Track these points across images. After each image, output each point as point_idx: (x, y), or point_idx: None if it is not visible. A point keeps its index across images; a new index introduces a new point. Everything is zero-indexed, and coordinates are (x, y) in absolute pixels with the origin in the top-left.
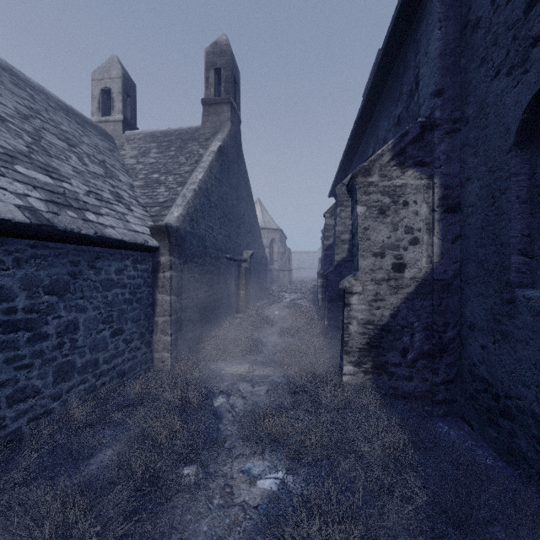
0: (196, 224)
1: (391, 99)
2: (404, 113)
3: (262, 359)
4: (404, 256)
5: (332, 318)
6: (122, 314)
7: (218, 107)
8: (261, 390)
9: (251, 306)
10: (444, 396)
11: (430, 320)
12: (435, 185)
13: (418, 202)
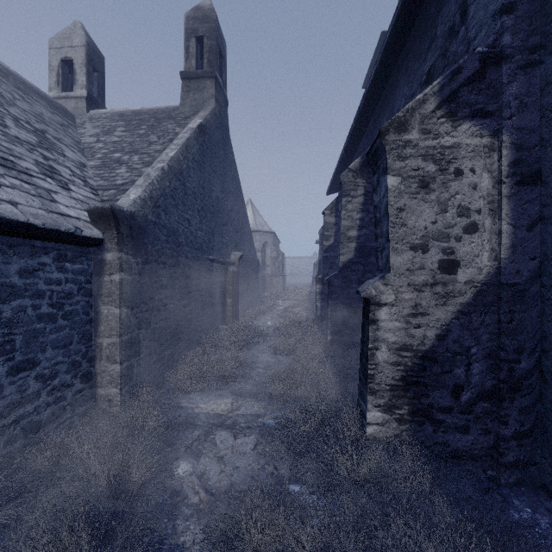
0: (163, 212)
1: (416, 54)
2: (439, 63)
3: (251, 387)
4: (457, 250)
5: (337, 332)
6: (35, 337)
7: (201, 82)
8: (247, 443)
9: (240, 316)
10: (516, 456)
11: (495, 343)
12: (504, 144)
13: (476, 170)
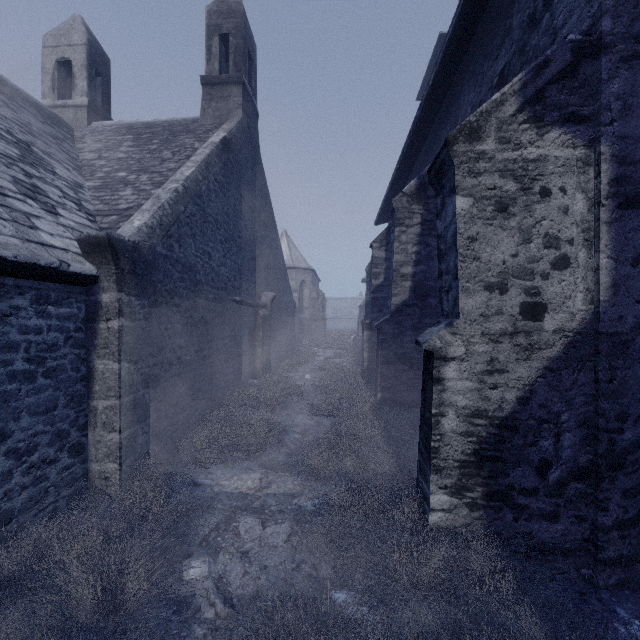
0: (177, 243)
1: (485, 51)
2: (515, 60)
3: (284, 457)
4: (543, 290)
5: (388, 388)
6: (5, 401)
7: (225, 89)
8: (279, 533)
9: (272, 368)
10: (618, 550)
11: (591, 408)
12: (603, 156)
13: (567, 189)
